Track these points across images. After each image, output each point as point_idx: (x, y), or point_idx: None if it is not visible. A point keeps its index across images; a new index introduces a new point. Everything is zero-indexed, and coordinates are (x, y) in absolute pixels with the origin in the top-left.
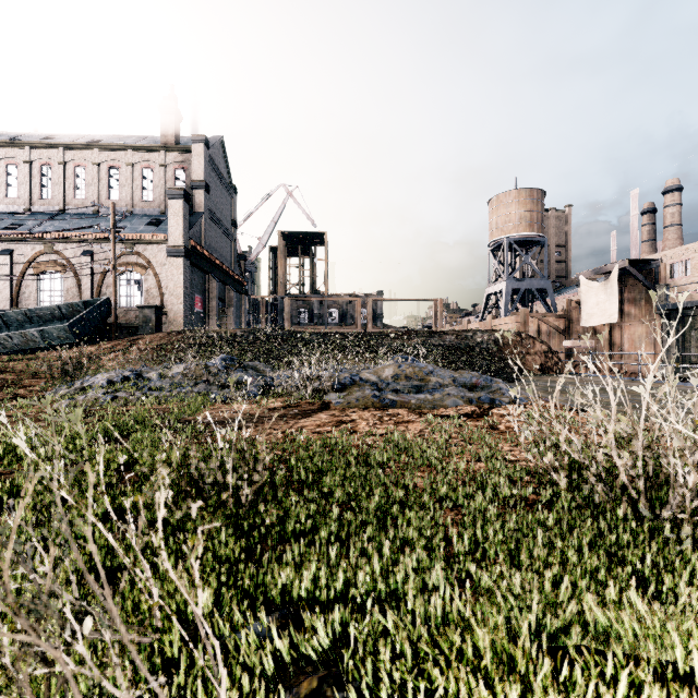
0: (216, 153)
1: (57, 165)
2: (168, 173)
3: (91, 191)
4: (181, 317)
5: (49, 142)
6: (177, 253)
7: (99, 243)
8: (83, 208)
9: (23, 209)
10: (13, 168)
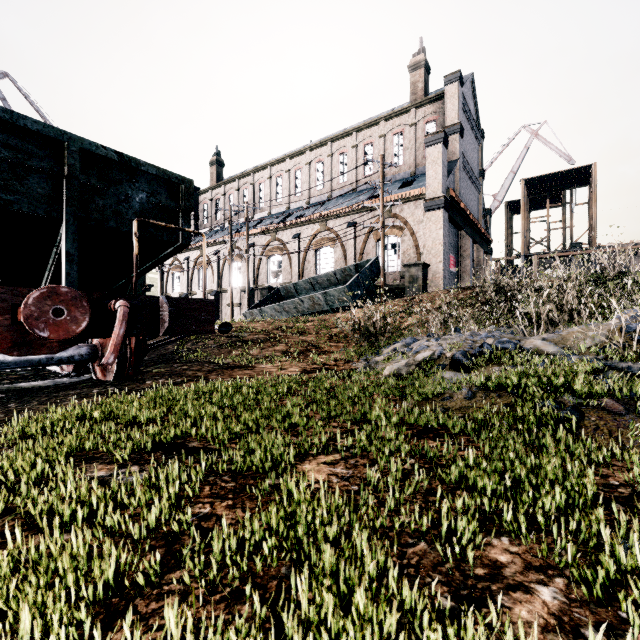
0: (466, 93)
1: (326, 159)
2: (417, 131)
3: (350, 173)
4: (440, 278)
5: (321, 141)
6: (435, 206)
7: (361, 213)
8: (344, 190)
9: (305, 203)
10: (299, 172)
